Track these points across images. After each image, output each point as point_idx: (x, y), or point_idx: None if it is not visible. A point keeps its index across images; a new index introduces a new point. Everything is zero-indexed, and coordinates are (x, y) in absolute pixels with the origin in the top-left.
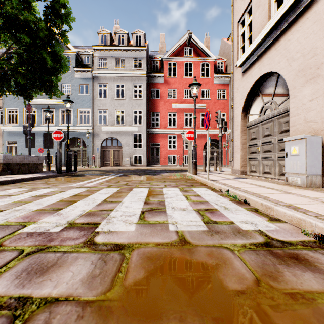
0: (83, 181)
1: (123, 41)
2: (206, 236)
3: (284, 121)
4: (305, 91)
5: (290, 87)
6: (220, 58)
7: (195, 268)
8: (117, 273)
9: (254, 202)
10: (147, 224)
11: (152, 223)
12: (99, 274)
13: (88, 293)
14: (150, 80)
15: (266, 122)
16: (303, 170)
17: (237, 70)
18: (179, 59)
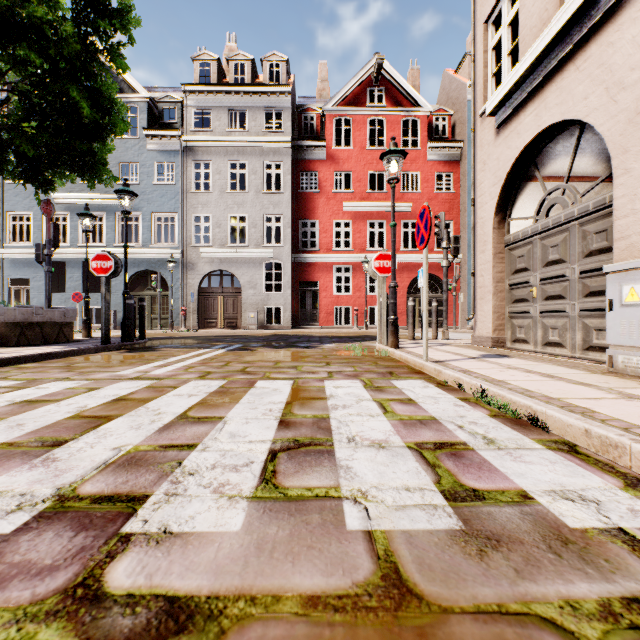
0: (151, 362)
1: (243, 75)
2: (465, 560)
3: (597, 229)
4: None
5: (615, 150)
6: (442, 110)
7: None
8: None
9: (563, 424)
10: (280, 499)
11: (295, 497)
12: None
13: None
14: (298, 155)
15: (550, 234)
16: None
17: (484, 124)
18: (358, 111)
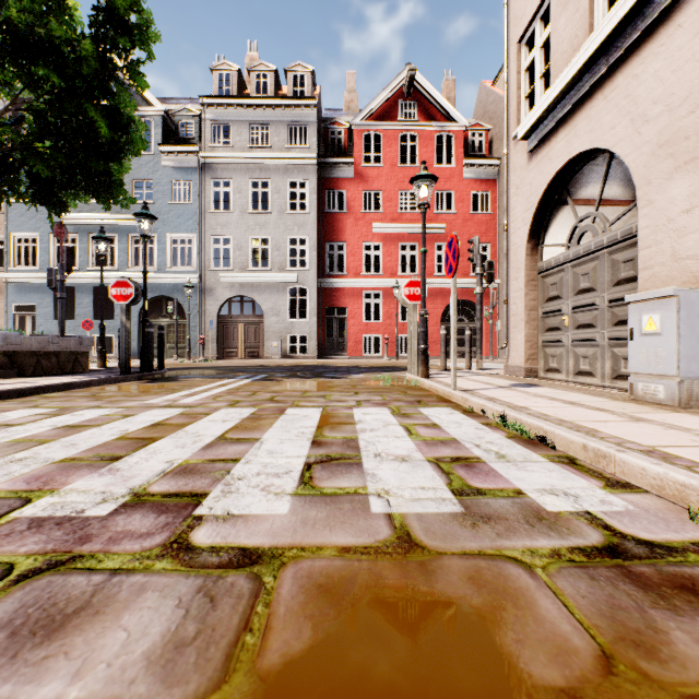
0: (177, 392)
1: (266, 87)
2: (461, 529)
3: (625, 258)
4: (674, 190)
5: (640, 181)
6: (478, 125)
7: (440, 619)
8: (242, 633)
9: (567, 441)
10: (317, 495)
11: (329, 494)
12: (195, 637)
13: (162, 696)
14: (324, 172)
15: (582, 262)
16: (671, 369)
17: (517, 147)
18: (389, 126)
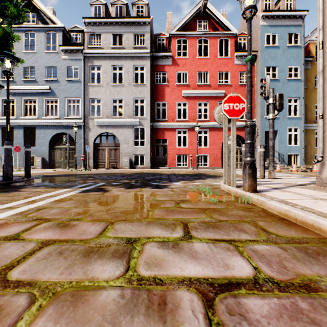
0: None
1: (121, 13)
2: None
3: None
4: None
5: None
6: (243, 33)
7: None
8: None
9: None
10: None
11: None
12: None
13: None
14: (154, 62)
15: None
16: None
17: None
18: (191, 34)
